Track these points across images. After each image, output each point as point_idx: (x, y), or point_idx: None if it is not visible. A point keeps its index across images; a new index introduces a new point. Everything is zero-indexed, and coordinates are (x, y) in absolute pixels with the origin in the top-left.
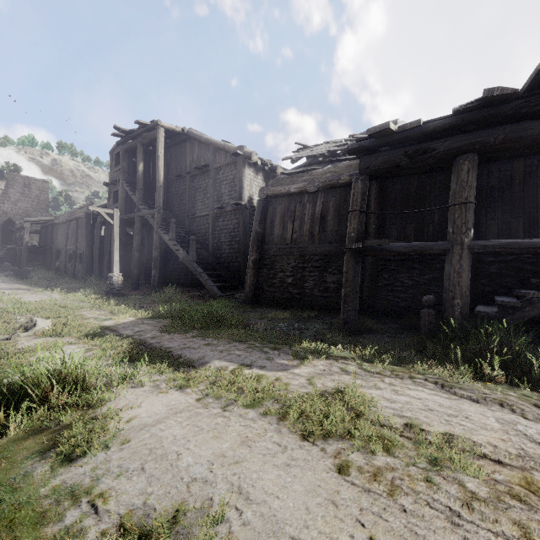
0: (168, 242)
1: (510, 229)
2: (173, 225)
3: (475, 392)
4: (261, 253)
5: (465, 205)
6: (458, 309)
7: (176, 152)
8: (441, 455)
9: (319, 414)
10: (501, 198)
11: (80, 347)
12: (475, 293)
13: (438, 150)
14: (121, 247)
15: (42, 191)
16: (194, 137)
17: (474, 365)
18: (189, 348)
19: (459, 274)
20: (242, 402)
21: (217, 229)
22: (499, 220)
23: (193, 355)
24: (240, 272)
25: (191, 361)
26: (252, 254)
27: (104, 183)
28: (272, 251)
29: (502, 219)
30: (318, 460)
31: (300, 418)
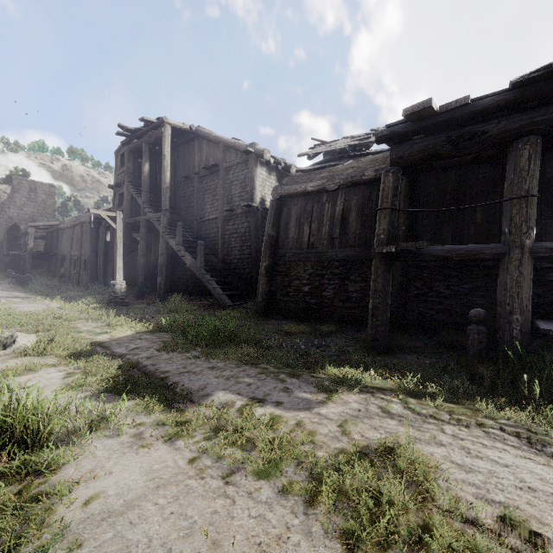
0: (174, 247)
1: None
2: (180, 229)
3: None
4: (274, 259)
5: (526, 199)
6: (517, 326)
7: (184, 151)
8: None
9: (366, 498)
10: None
11: (60, 370)
12: None
13: (490, 133)
14: (126, 253)
15: (49, 196)
16: (203, 136)
17: None
18: (189, 372)
19: (518, 284)
20: (252, 468)
21: (227, 233)
22: None
23: (193, 383)
24: (252, 279)
25: (189, 392)
26: (265, 260)
27: (108, 185)
28: (286, 256)
29: None
30: None
31: (338, 500)
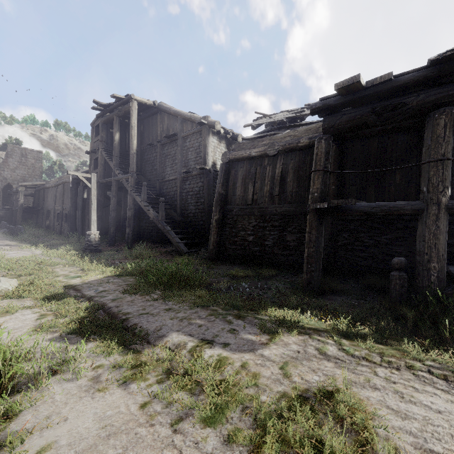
0: (140, 203)
1: None
2: (145, 188)
3: None
4: (223, 213)
5: (442, 162)
6: (435, 273)
7: (149, 123)
8: None
9: (309, 450)
10: None
11: (34, 312)
12: None
13: (410, 105)
14: (100, 208)
15: (37, 160)
16: (164, 110)
17: None
18: (148, 314)
19: (435, 236)
20: (199, 415)
21: (184, 191)
22: None
23: (150, 325)
24: (205, 230)
25: (146, 333)
26: (216, 214)
27: (85, 151)
28: (234, 211)
29: None
30: None
31: (281, 451)
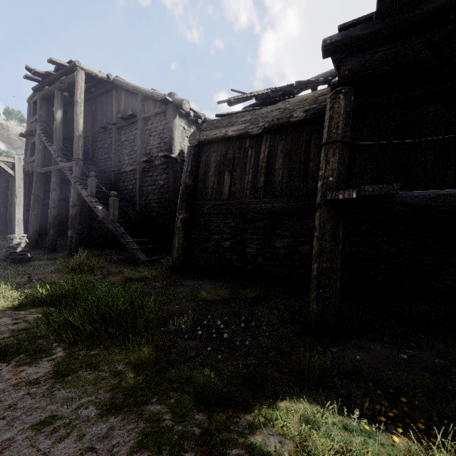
0: (86, 198)
1: None
2: (92, 179)
3: None
4: (192, 211)
5: None
6: None
7: (102, 102)
8: None
9: None
10: None
11: None
12: None
13: None
14: (37, 204)
15: None
16: (120, 85)
17: None
18: None
19: None
20: None
21: (145, 184)
22: None
23: None
24: (170, 232)
25: None
26: (181, 212)
27: (20, 134)
28: (205, 207)
29: None
30: None
31: None
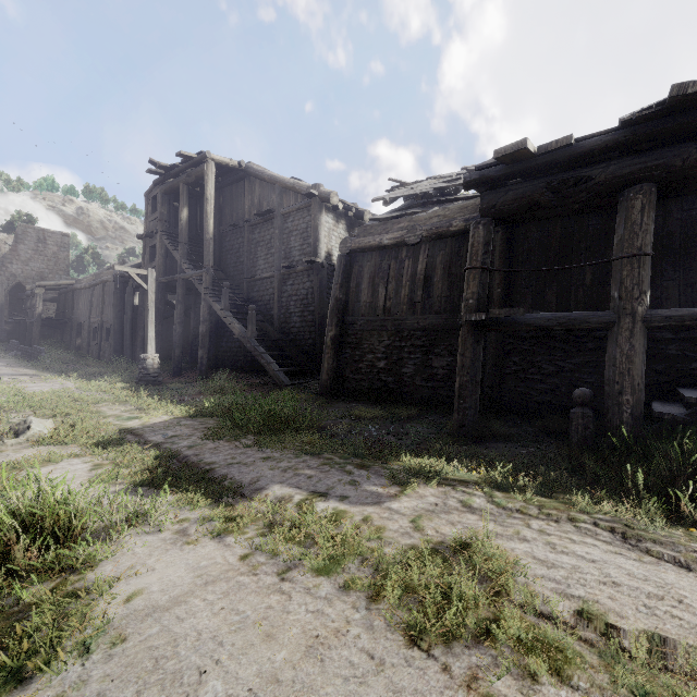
0: (219, 313)
1: (696, 292)
2: (226, 290)
3: (680, 550)
4: (342, 327)
5: (638, 258)
6: (628, 409)
7: (231, 194)
8: (655, 684)
9: (434, 592)
10: (684, 249)
11: (86, 461)
12: (646, 384)
13: (597, 179)
14: (159, 320)
15: (61, 248)
16: (254, 174)
17: (662, 497)
18: (239, 463)
19: (629, 358)
20: (311, 565)
21: (284, 295)
22: (682, 281)
23: (244, 476)
24: (315, 352)
25: (239, 486)
26: (331, 328)
27: (137, 236)
28: (357, 324)
29: (685, 279)
30: (439, 694)
31: (404, 596)
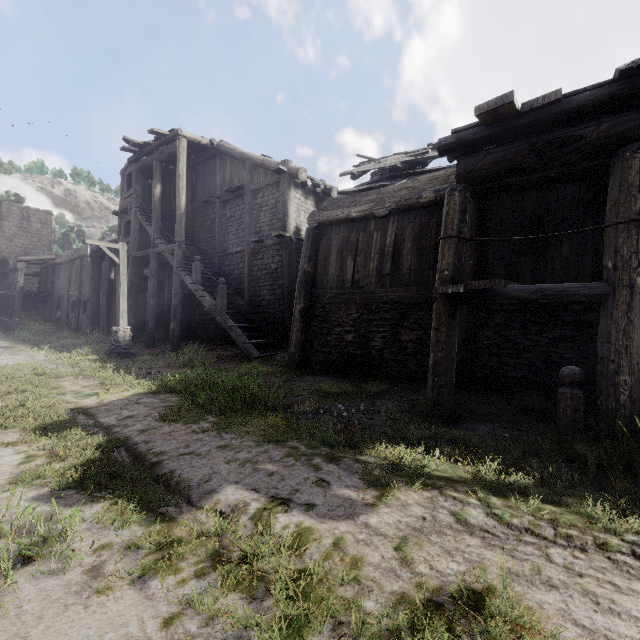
0: (191, 286)
1: None
2: (197, 264)
3: None
4: (311, 300)
5: (636, 223)
6: (626, 390)
7: (204, 171)
8: None
9: None
10: None
11: (18, 452)
12: None
13: (587, 138)
14: (133, 293)
15: (44, 225)
16: (226, 152)
17: None
18: (192, 454)
19: (627, 334)
20: None
21: (254, 269)
22: None
23: (194, 472)
24: (284, 324)
25: (187, 487)
26: (299, 301)
27: (113, 212)
28: (325, 297)
29: None
30: None
31: None
